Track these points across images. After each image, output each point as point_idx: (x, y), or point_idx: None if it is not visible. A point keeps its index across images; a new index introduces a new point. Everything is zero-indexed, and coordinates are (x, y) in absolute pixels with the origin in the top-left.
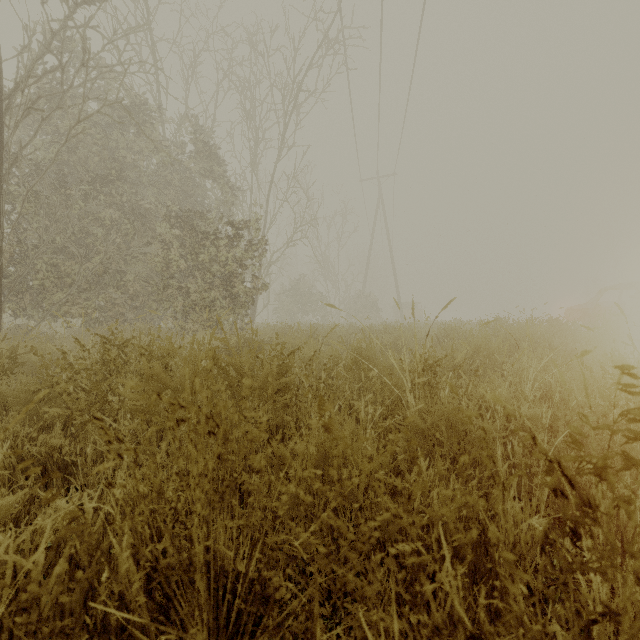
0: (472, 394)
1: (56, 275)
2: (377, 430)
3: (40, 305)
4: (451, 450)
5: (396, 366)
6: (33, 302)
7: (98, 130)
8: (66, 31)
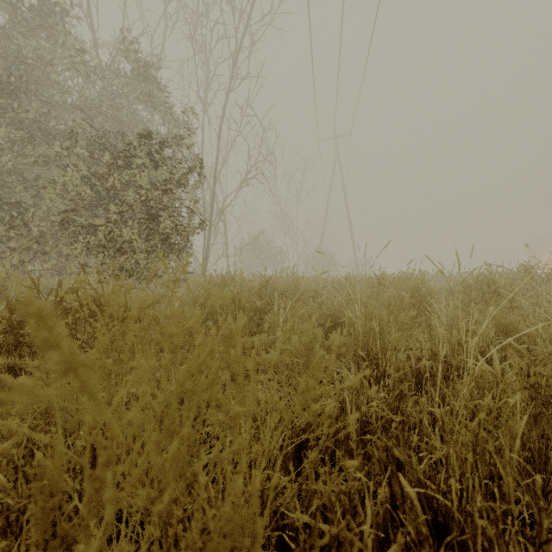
0: None
1: None
2: None
3: None
4: None
5: None
6: None
7: None
8: None
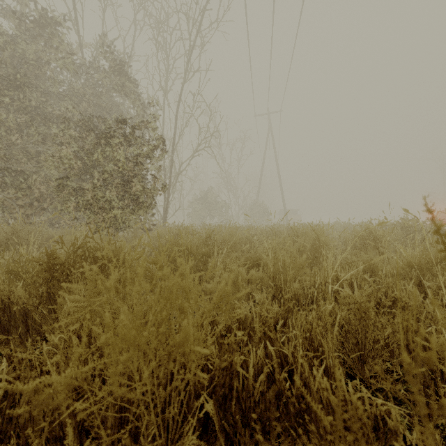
0: None
1: None
2: None
3: None
4: None
5: None
6: None
7: (8, 39)
8: None
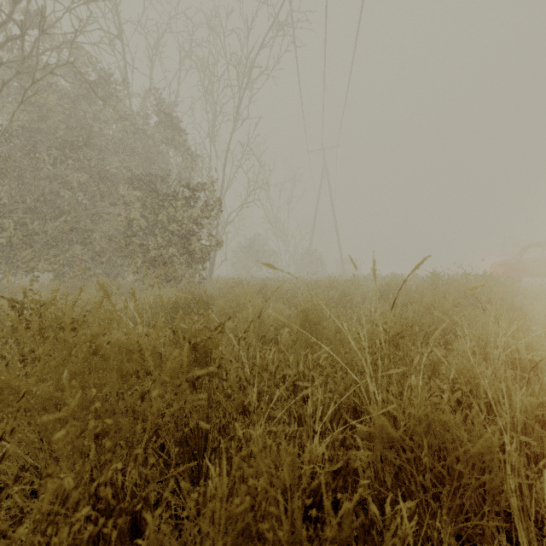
0: (444, 373)
1: (25, 233)
2: (333, 468)
3: (12, 261)
4: (432, 467)
5: (353, 343)
6: (6, 258)
7: (68, 101)
8: (29, 2)
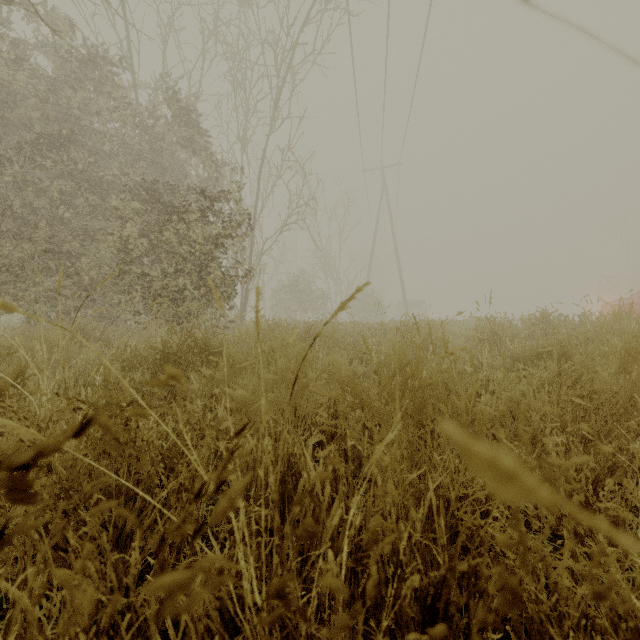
0: None
1: None
2: None
3: None
4: None
5: None
6: None
7: (48, 84)
8: None
